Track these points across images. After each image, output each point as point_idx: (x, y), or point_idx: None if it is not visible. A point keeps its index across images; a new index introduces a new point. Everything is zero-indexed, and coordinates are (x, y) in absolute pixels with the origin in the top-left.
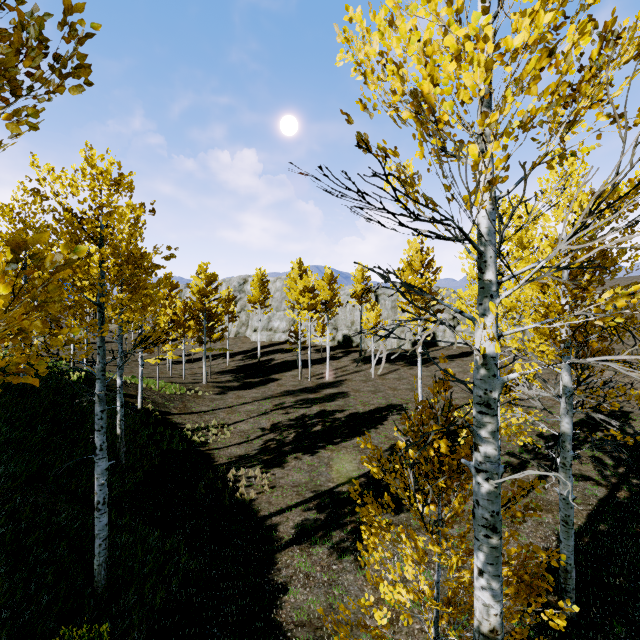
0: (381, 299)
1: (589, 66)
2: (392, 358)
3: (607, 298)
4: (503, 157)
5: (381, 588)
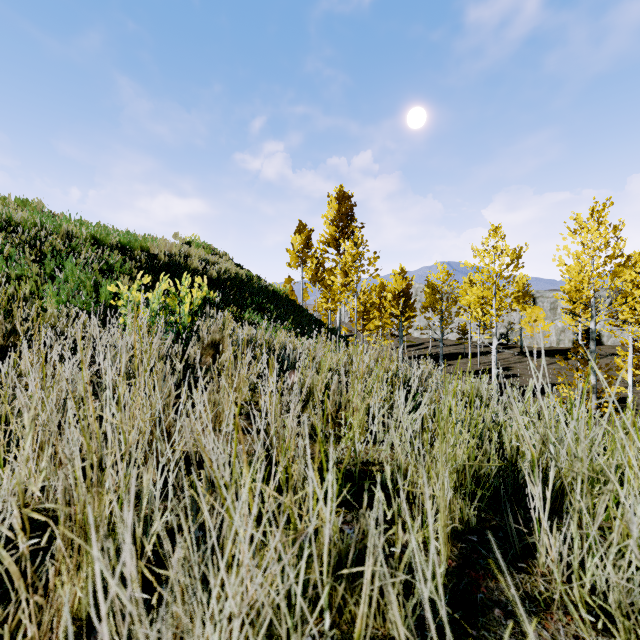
0: (539, 301)
1: (623, 264)
2: (552, 353)
3: (621, 318)
4: (592, 294)
5: (564, 390)
